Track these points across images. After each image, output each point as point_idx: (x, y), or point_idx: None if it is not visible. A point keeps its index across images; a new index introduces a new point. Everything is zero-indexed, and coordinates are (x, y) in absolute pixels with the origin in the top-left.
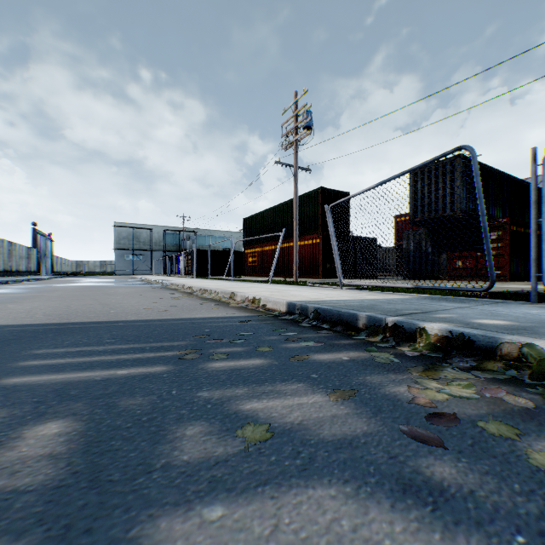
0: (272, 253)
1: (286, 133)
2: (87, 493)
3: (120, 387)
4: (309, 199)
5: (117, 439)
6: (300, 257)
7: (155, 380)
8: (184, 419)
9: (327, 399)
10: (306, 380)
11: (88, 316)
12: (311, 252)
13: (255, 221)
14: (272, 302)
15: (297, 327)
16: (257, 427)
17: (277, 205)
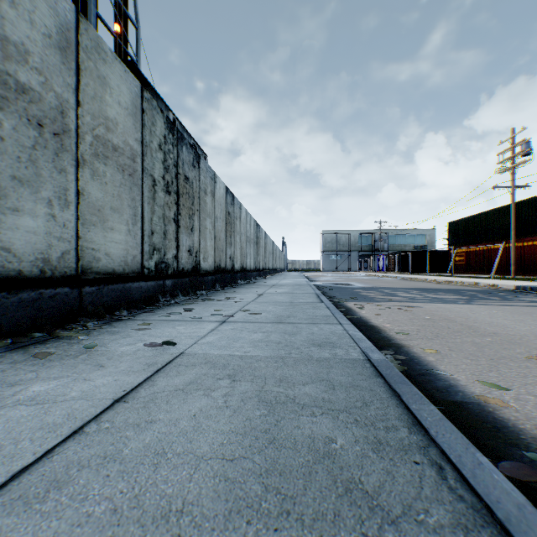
0: (481, 253)
1: (502, 161)
2: (495, 296)
3: (481, 294)
4: (527, 205)
5: (492, 296)
6: (515, 257)
7: (487, 294)
8: (501, 296)
9: (530, 296)
10: (525, 296)
11: (425, 287)
12: (529, 252)
13: (462, 225)
14: (505, 286)
15: (520, 292)
16: (516, 296)
17: (487, 211)
